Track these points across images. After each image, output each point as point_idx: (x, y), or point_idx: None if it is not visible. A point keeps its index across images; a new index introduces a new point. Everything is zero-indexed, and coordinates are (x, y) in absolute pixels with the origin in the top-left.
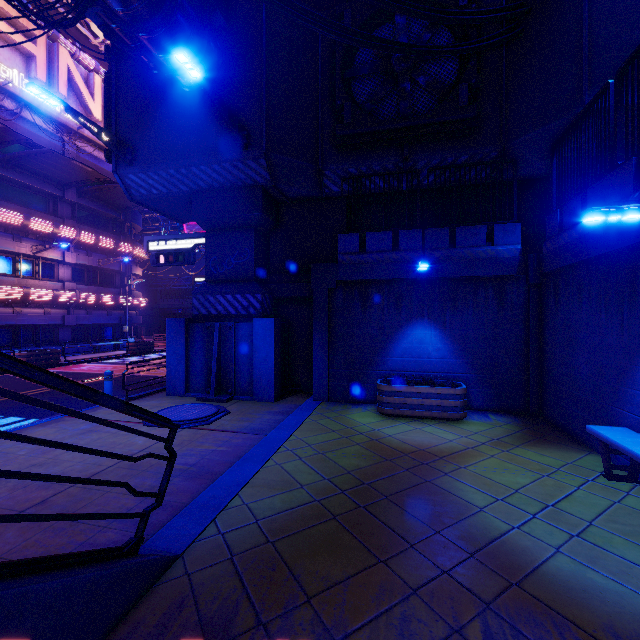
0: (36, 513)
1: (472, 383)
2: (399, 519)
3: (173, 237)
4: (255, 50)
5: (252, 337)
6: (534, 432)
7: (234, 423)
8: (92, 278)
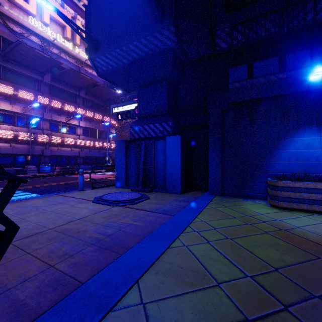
0: None
1: None
2: None
3: (124, 104)
4: None
5: (165, 150)
6: None
7: (151, 205)
8: (92, 134)
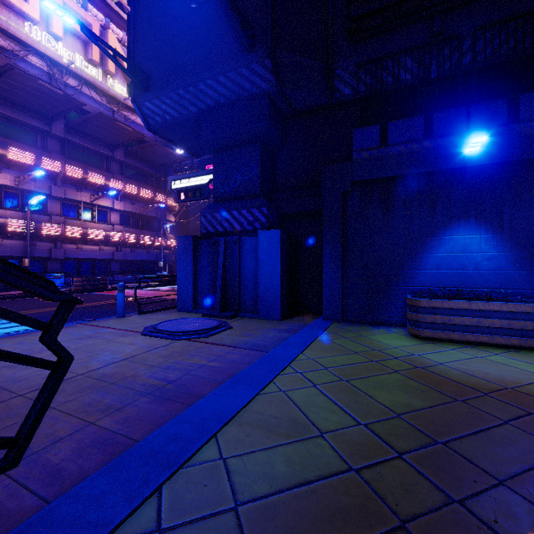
0: None
1: None
2: None
3: (191, 175)
4: None
5: (257, 251)
6: None
7: (234, 338)
8: (136, 223)
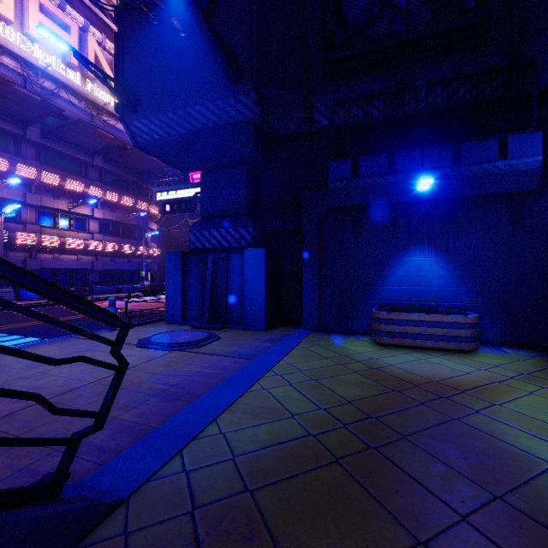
0: None
1: (480, 313)
2: (431, 471)
3: (177, 187)
4: None
5: (243, 268)
6: None
7: (223, 348)
8: (116, 231)
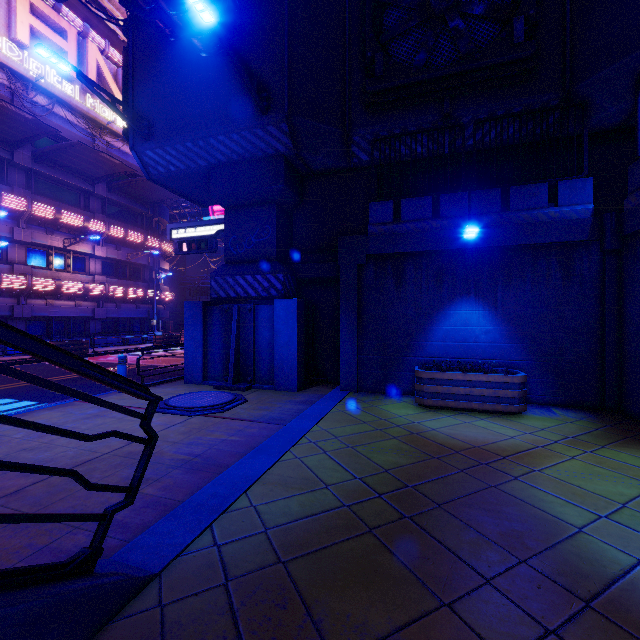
0: (4, 505)
1: (530, 372)
2: (462, 538)
3: (195, 224)
4: (276, 3)
5: (273, 320)
6: (619, 430)
7: (251, 412)
8: (121, 272)
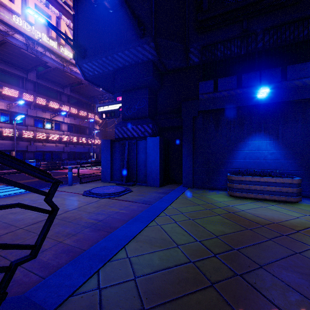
0: None
1: (301, 177)
2: (289, 299)
3: (109, 104)
4: None
5: (146, 149)
6: None
7: (133, 197)
8: (76, 130)
